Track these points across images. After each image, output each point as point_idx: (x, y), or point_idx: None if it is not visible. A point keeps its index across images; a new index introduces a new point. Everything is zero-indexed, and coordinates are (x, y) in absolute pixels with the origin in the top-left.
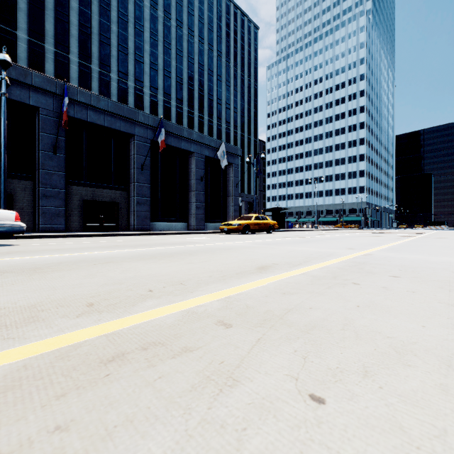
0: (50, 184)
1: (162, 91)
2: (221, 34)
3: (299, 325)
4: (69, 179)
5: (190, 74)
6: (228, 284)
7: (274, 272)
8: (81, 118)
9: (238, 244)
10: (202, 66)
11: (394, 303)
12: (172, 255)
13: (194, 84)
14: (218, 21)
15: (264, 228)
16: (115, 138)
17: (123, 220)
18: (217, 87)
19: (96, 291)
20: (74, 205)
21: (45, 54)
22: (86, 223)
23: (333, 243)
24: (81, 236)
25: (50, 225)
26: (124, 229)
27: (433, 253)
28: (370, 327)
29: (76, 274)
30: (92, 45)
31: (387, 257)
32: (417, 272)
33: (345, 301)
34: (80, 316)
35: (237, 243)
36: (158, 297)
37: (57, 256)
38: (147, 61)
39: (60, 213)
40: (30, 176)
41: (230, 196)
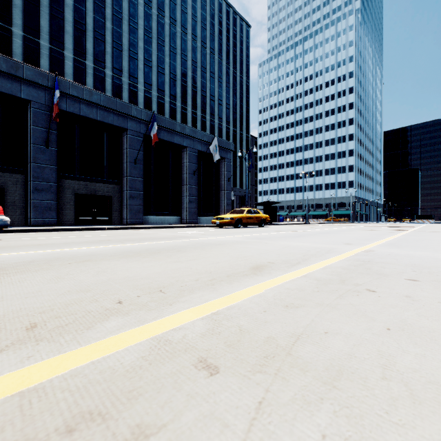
0: (42, 177)
1: (155, 87)
2: (214, 32)
3: (316, 368)
4: (62, 173)
5: (183, 70)
6: (216, 291)
7: (271, 274)
8: (74, 112)
9: (230, 238)
10: (195, 63)
11: (433, 324)
12: (158, 252)
13: (187, 80)
14: (210, 19)
15: (257, 222)
16: (108, 132)
17: (116, 213)
18: (210, 84)
19: (51, 304)
20: (67, 199)
21: (40, 50)
22: (79, 217)
23: (327, 238)
24: (72, 230)
25: (42, 218)
26: (117, 223)
27: (437, 249)
28: (423, 372)
29: (42, 276)
30: (87, 42)
31: (391, 253)
32: (434, 273)
33: (367, 319)
34: (6, 348)
35: (230, 238)
36: (126, 313)
37: (33, 253)
38: (141, 57)
39: (52, 206)
40: (21, 169)
41: (223, 190)
